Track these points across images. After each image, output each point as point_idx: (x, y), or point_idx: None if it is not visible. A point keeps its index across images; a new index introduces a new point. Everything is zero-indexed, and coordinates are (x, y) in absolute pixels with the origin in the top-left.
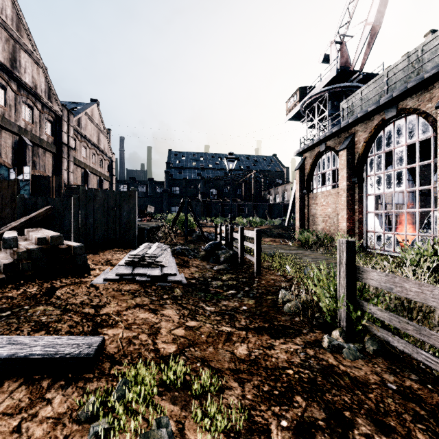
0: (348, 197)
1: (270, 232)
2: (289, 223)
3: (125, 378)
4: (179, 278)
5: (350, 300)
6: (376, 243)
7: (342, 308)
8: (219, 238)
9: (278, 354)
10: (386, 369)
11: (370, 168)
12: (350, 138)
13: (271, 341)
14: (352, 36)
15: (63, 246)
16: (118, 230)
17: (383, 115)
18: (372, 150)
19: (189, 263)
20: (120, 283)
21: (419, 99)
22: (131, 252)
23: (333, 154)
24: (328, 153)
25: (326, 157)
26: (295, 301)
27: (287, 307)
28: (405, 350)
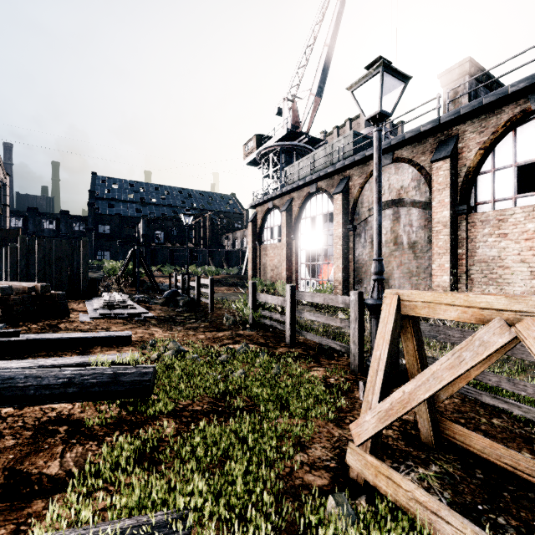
0: (287, 251)
1: (226, 281)
2: (246, 272)
3: (153, 339)
4: (152, 315)
5: (254, 309)
6: (306, 288)
7: (250, 313)
8: (174, 287)
9: (220, 335)
10: (262, 332)
11: (303, 228)
12: (289, 202)
13: (217, 333)
14: (301, 98)
15: (46, 294)
16: (67, 281)
17: (309, 189)
18: (304, 214)
19: (152, 308)
20: (106, 320)
21: (328, 184)
22: (88, 302)
23: (279, 212)
24: (276, 210)
25: (274, 213)
26: (233, 319)
27: (228, 322)
28: (268, 323)
